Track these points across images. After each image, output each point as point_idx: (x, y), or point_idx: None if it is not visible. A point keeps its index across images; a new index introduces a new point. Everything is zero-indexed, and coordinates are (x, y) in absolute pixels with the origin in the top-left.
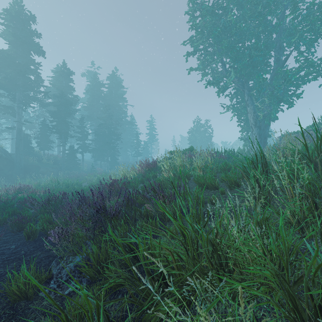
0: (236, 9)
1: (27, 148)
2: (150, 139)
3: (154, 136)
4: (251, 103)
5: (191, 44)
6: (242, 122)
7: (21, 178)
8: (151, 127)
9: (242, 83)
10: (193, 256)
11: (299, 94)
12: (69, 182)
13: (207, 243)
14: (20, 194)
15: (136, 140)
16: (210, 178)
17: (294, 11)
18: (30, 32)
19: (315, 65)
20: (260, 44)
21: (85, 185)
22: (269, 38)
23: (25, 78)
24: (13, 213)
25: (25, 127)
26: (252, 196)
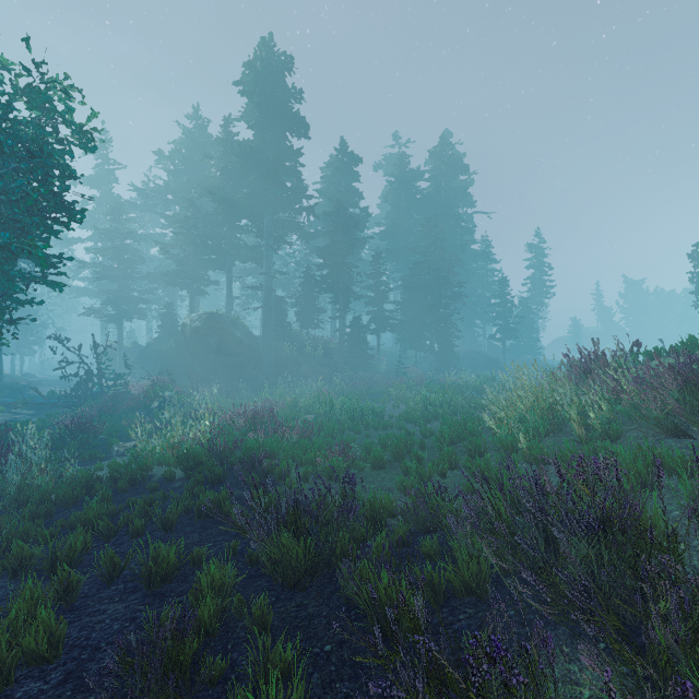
0: None
1: (280, 325)
2: (535, 293)
3: (545, 285)
4: None
5: None
6: None
7: (271, 384)
8: (538, 262)
9: None
10: None
11: None
12: (355, 404)
13: None
14: (251, 433)
15: (499, 297)
16: None
17: None
18: (284, 93)
19: None
20: None
21: (391, 415)
22: None
23: (277, 188)
24: (218, 507)
25: (280, 286)
26: None
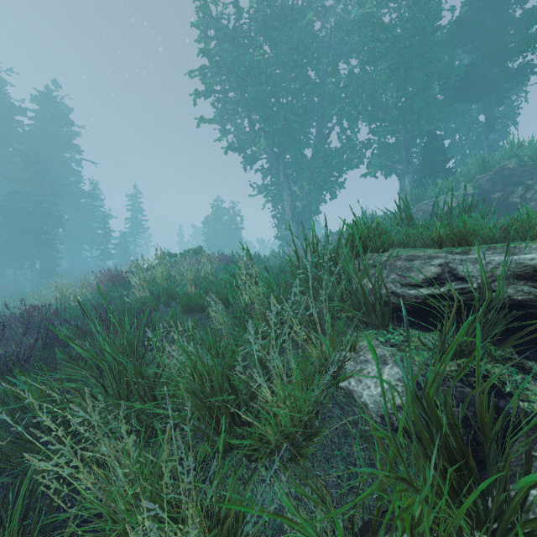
0: (269, 45)
1: None
2: (133, 229)
3: (140, 224)
4: (288, 187)
5: (203, 78)
6: (279, 212)
7: None
8: (135, 207)
9: (276, 156)
10: (118, 395)
11: (341, 183)
12: None
13: (135, 375)
14: None
15: (101, 229)
16: (195, 296)
17: (334, 74)
18: None
19: (356, 150)
20: (297, 106)
21: None
22: (309, 101)
23: None
24: None
25: None
26: (221, 316)
